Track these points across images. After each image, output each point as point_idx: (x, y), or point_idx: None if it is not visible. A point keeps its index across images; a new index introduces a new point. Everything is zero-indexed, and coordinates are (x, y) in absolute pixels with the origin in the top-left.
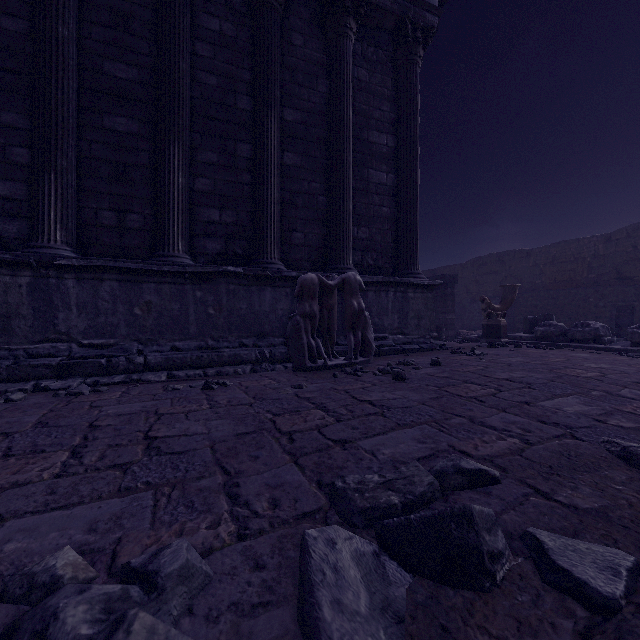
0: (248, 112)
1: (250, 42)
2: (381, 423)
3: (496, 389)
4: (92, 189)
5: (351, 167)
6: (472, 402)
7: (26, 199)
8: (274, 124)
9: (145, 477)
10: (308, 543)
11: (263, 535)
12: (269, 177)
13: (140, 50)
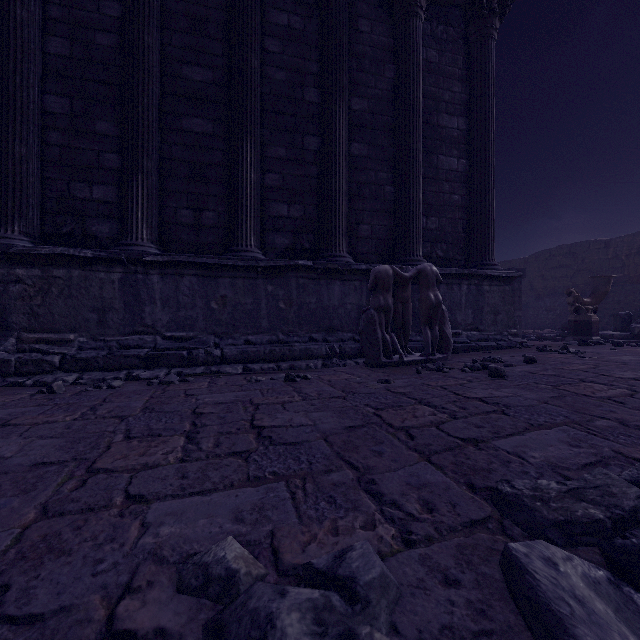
0: (315, 104)
1: (317, 33)
2: (508, 422)
3: (629, 389)
4: (172, 189)
5: (421, 154)
6: (608, 403)
7: (116, 201)
8: (342, 114)
9: (269, 467)
10: (521, 560)
11: (435, 543)
12: (337, 168)
13: (214, 52)
